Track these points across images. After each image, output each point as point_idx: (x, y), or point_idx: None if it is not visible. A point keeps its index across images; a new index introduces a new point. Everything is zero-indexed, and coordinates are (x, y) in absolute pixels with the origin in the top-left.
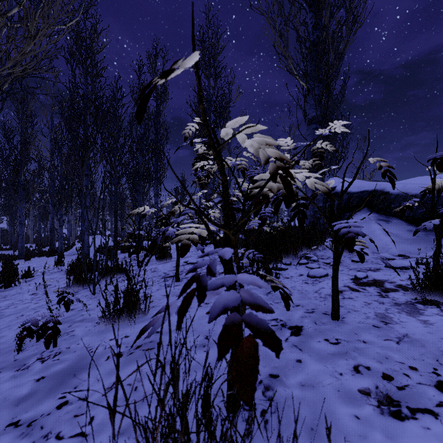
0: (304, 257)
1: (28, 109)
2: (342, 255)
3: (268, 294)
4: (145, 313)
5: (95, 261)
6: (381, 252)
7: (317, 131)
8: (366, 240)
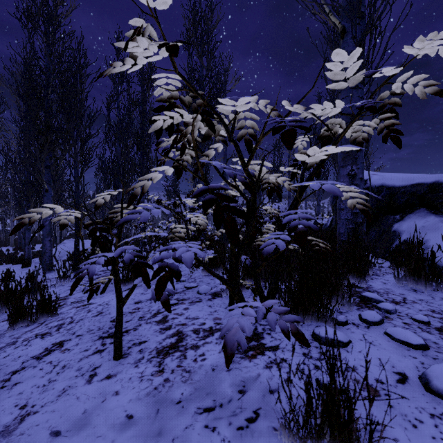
0: (359, 297)
1: None
2: (422, 290)
3: None
4: None
5: None
6: None
7: (407, 46)
8: None
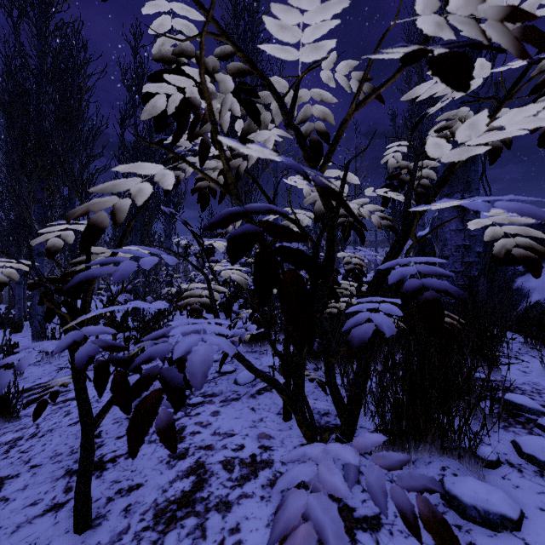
0: (496, 402)
1: None
2: None
3: None
4: None
5: None
6: None
7: None
8: None
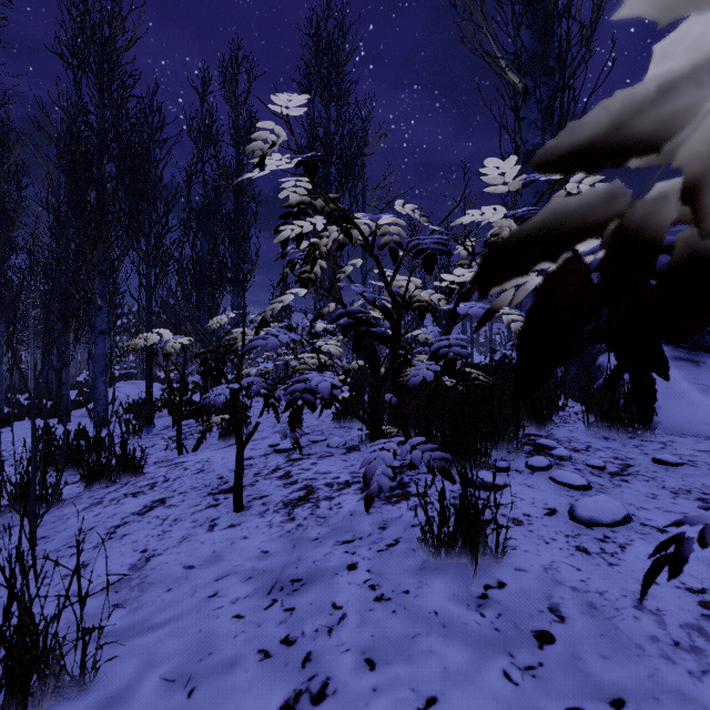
0: (532, 446)
1: (11, 160)
2: (615, 438)
3: (482, 605)
4: (84, 683)
5: (36, 463)
6: (704, 435)
7: None
8: (657, 403)
